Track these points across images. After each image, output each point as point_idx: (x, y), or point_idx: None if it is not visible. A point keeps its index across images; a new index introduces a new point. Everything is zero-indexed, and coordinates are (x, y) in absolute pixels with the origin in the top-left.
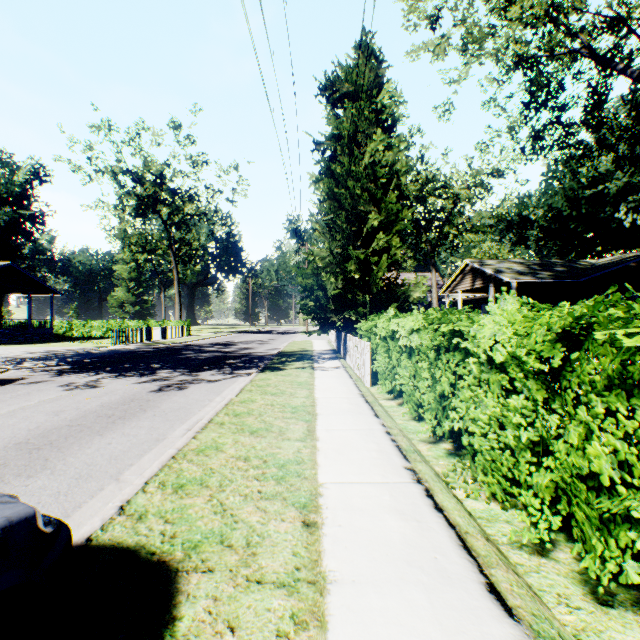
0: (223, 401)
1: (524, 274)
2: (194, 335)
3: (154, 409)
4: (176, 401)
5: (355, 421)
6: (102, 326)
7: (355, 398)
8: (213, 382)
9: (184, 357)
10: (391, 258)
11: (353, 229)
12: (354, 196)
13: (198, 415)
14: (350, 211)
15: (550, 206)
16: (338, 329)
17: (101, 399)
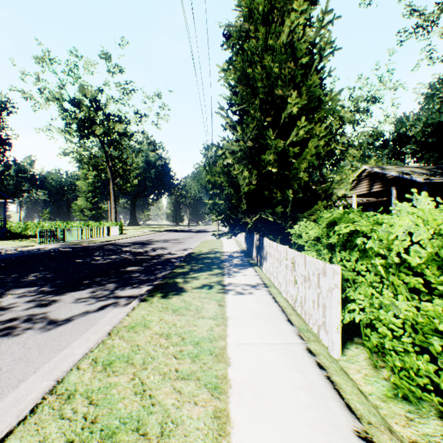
0: None
1: (433, 175)
2: (126, 234)
3: None
4: None
5: None
6: (51, 226)
7: None
8: (50, 328)
9: (84, 261)
10: None
11: (267, 120)
12: (270, 77)
13: None
14: (264, 99)
15: (427, 123)
16: (249, 231)
17: None
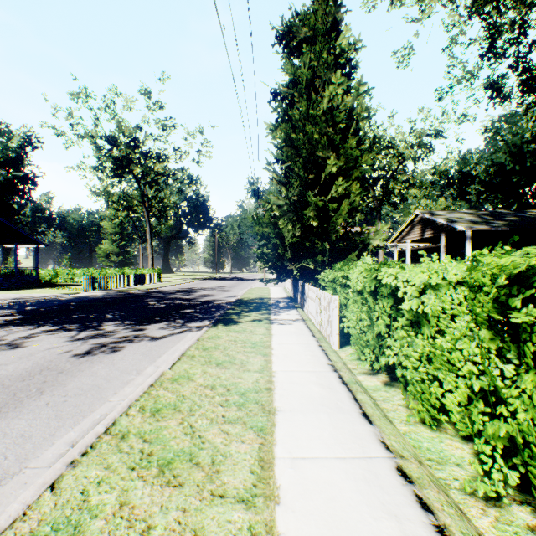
0: (150, 378)
1: (478, 223)
2: (164, 282)
3: (55, 390)
4: (94, 373)
5: (336, 432)
6: (83, 273)
7: (325, 373)
8: (156, 340)
9: (142, 305)
10: (350, 205)
11: (310, 176)
12: (312, 141)
13: (107, 404)
14: (307, 158)
15: (491, 162)
16: (295, 277)
17: (4, 369)
